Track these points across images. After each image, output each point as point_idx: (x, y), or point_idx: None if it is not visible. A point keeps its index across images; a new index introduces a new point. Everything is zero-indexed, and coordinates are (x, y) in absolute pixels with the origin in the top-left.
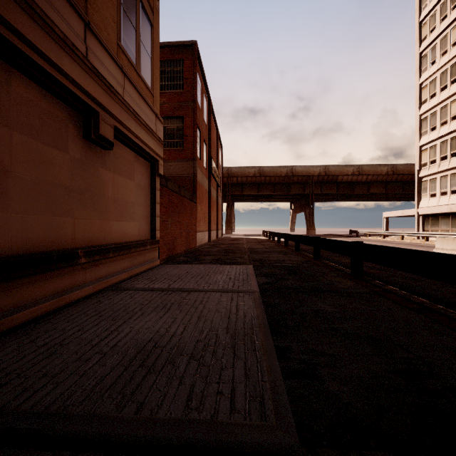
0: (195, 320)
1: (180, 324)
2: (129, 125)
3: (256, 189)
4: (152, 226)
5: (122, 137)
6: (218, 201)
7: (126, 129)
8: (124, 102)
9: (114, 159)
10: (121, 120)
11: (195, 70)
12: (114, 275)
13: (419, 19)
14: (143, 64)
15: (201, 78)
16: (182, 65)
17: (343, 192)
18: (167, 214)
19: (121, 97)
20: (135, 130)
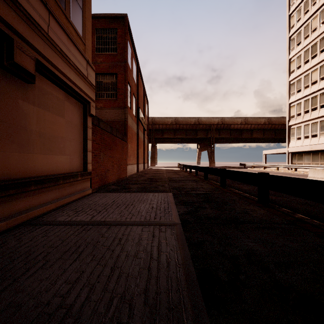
0: (106, 274)
1: (85, 284)
2: (55, 62)
3: (173, 133)
4: (84, 160)
5: (48, 73)
6: (145, 141)
7: (52, 65)
8: (49, 38)
9: (39, 94)
10: (45, 55)
11: (126, 37)
12: (37, 207)
13: (289, 13)
14: (73, 12)
15: (131, 46)
16: (116, 32)
17: (234, 136)
18: (100, 149)
19: (45, 32)
20: (63, 69)
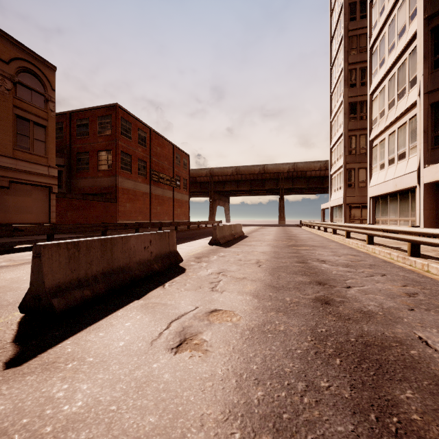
0: None
1: None
2: (21, 177)
3: (236, 185)
4: (49, 217)
5: (17, 182)
6: (174, 198)
7: (19, 179)
8: (17, 170)
9: (15, 191)
10: (14, 177)
11: (116, 121)
12: None
13: (330, 40)
14: (37, 147)
15: (134, 120)
16: (111, 118)
17: (314, 186)
18: (66, 210)
19: (14, 168)
20: (27, 178)
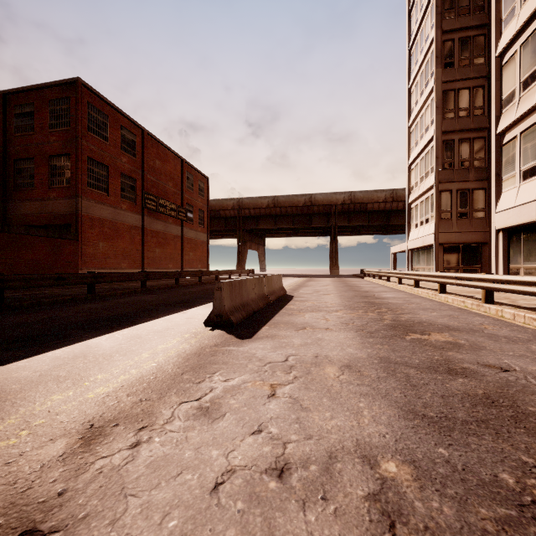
0: None
1: None
2: None
3: (273, 222)
4: None
5: None
6: (183, 237)
7: None
8: None
9: None
10: None
11: (77, 106)
12: None
13: (408, 10)
14: None
15: (114, 111)
16: (69, 102)
17: (376, 223)
18: None
19: None
20: None
